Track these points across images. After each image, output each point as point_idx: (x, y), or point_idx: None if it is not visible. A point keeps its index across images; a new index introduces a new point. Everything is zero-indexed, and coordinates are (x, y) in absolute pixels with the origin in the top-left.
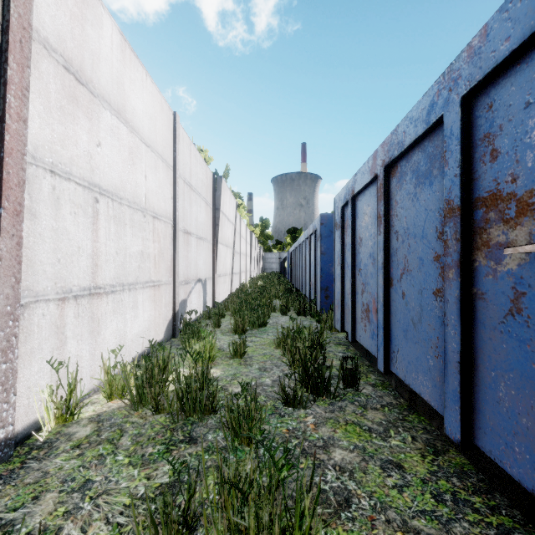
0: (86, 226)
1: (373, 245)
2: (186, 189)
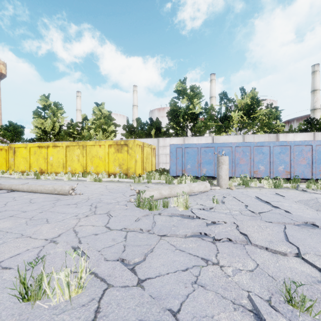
0: None
1: None
2: None
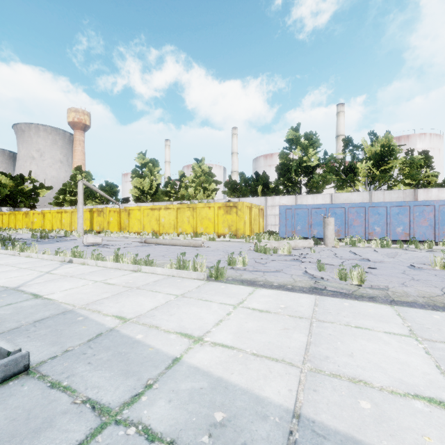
0: None
1: None
2: None
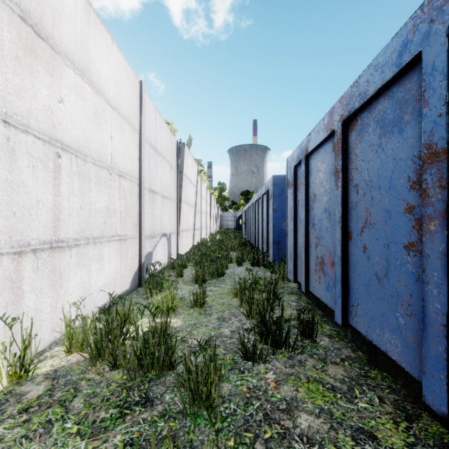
0: (46, 180)
1: (328, 200)
2: (152, 152)
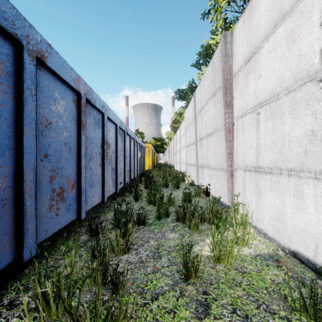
0: (253, 132)
1: (69, 136)
2: None
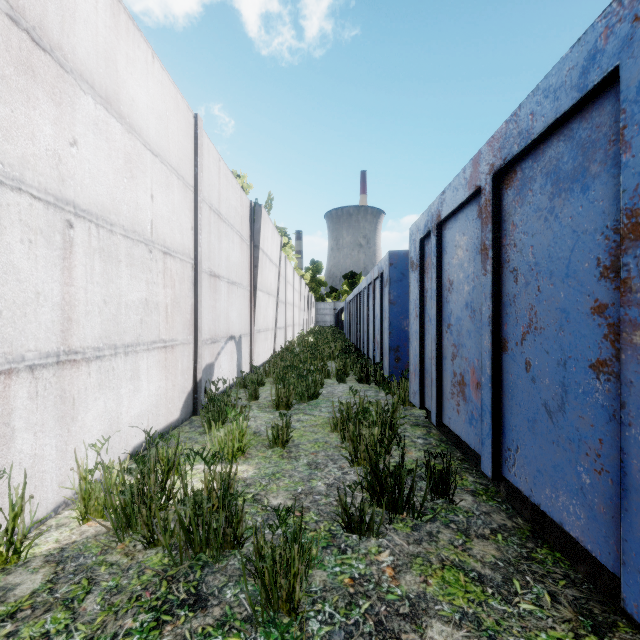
0: (51, 261)
1: (471, 290)
2: (213, 218)
